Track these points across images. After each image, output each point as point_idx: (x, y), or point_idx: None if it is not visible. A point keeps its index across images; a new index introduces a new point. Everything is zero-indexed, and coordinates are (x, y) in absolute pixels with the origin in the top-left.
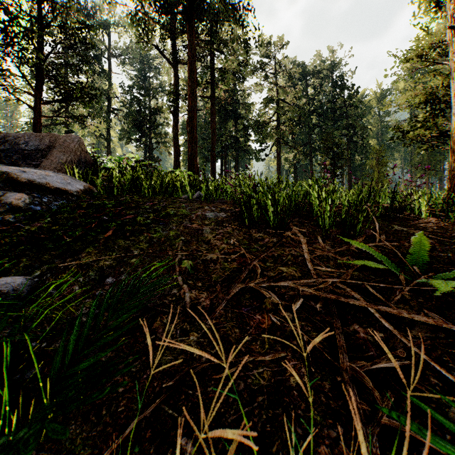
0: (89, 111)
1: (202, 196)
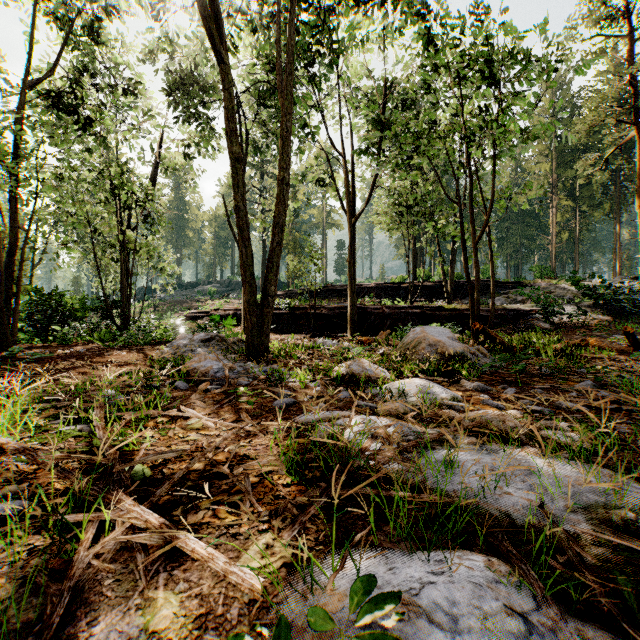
0: None
1: None
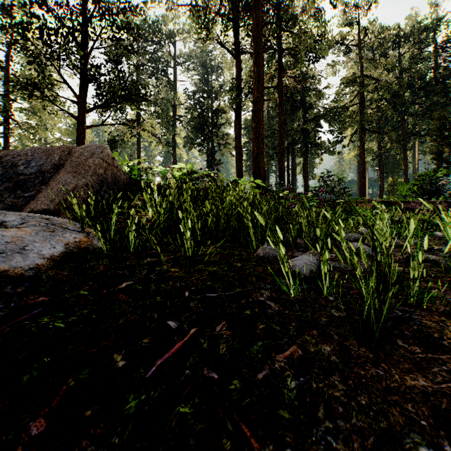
0: (157, 121)
1: (312, 267)
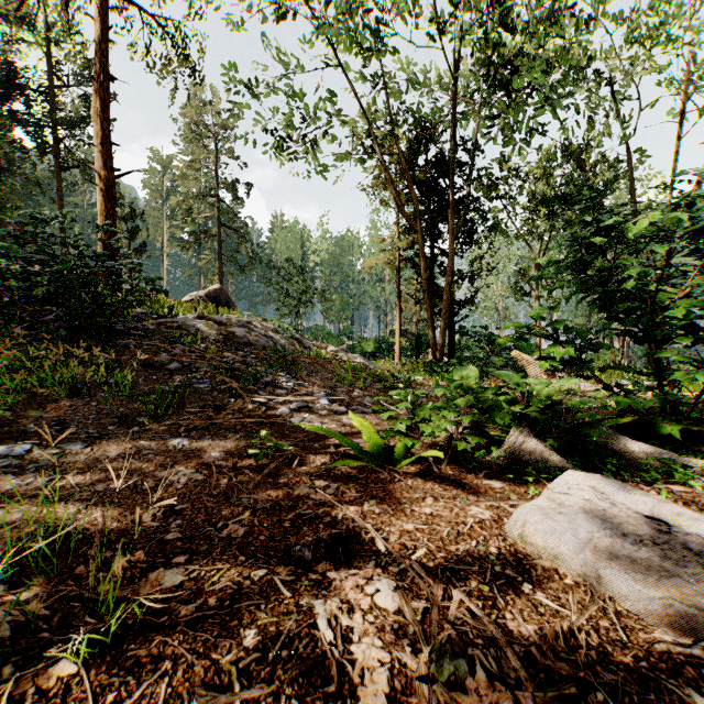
0: None
1: None
